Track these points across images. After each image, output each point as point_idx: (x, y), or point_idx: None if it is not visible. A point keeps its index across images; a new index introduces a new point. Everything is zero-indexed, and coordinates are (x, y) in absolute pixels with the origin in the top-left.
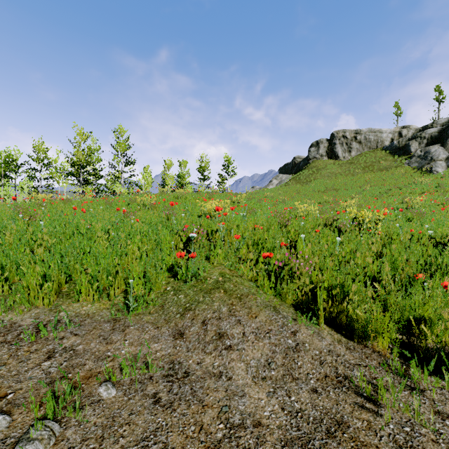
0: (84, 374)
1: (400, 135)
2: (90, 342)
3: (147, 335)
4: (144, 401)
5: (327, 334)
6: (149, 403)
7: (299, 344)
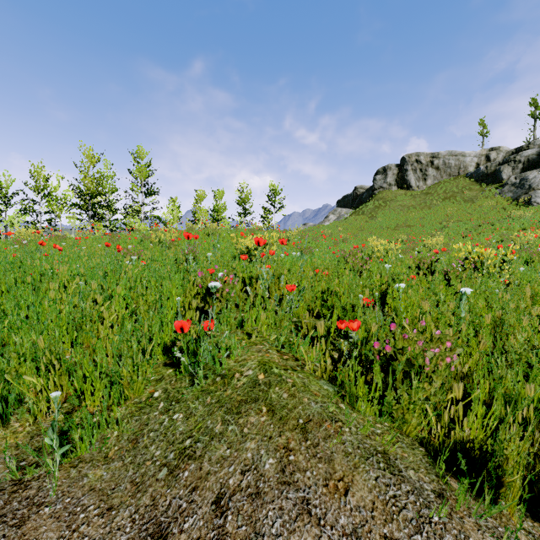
0: None
1: (487, 159)
2: None
3: None
4: None
5: (529, 539)
6: None
7: None
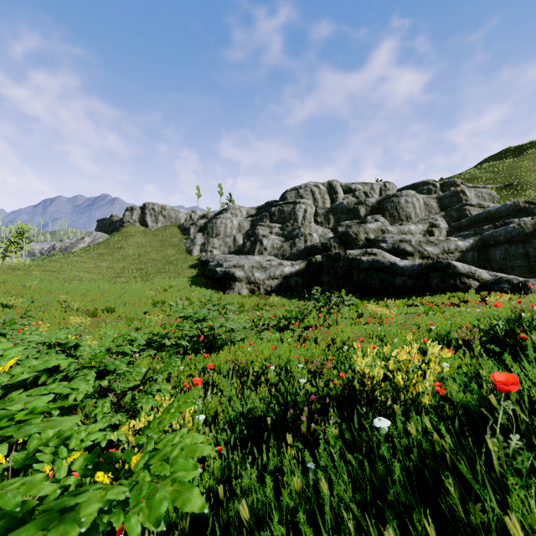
0: None
1: (191, 217)
2: None
3: None
4: None
5: None
6: None
7: None
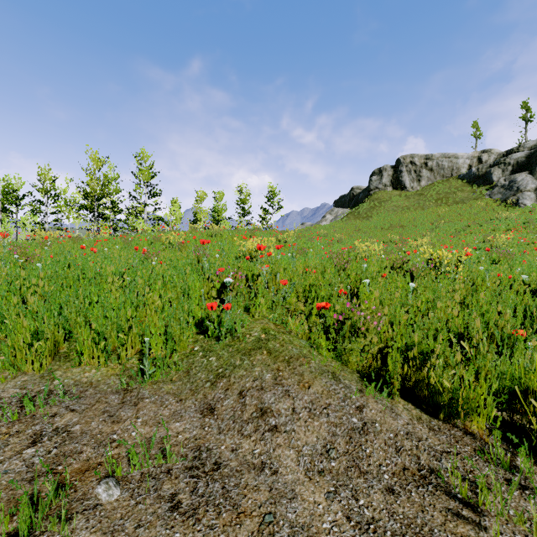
0: (79, 466)
1: (479, 161)
2: (91, 420)
3: (167, 411)
4: (157, 507)
5: (403, 410)
6: (165, 509)
7: (368, 424)
